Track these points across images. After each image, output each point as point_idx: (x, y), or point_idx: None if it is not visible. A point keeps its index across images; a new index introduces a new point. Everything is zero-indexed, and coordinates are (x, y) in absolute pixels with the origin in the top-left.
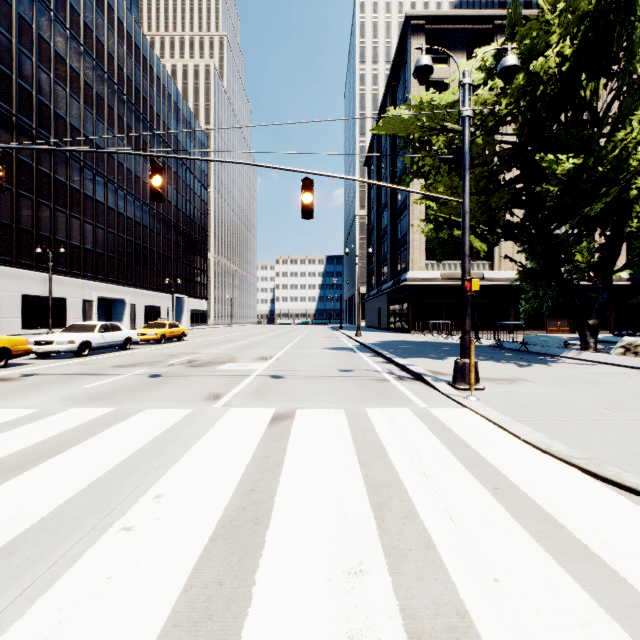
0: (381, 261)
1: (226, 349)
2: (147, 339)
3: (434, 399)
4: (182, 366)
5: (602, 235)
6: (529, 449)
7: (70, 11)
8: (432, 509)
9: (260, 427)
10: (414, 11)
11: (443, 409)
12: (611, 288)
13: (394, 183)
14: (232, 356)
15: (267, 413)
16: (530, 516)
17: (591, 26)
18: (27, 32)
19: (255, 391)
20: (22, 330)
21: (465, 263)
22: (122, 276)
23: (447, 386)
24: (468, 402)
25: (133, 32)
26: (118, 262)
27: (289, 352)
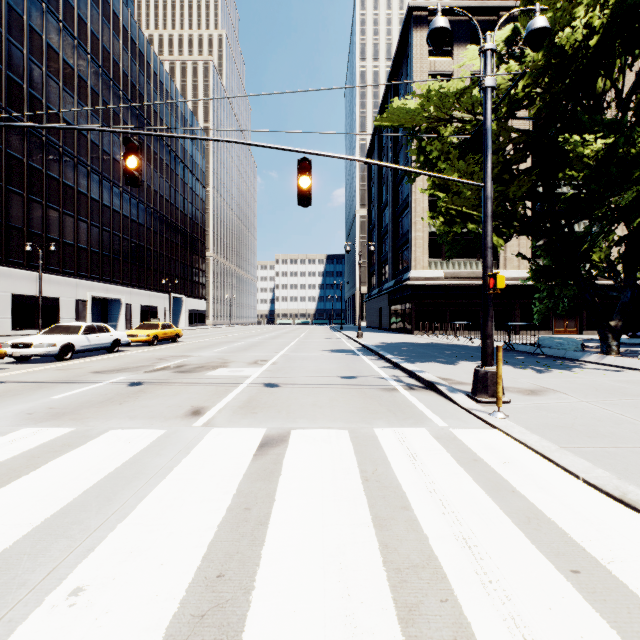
0: (382, 260)
1: (220, 351)
2: (138, 341)
3: (453, 415)
4: (169, 372)
5: (629, 228)
6: (596, 495)
7: (63, 3)
8: (493, 622)
9: (244, 458)
10: (417, 2)
11: (467, 430)
12: (635, 286)
13: (396, 180)
14: (225, 360)
15: (255, 436)
16: None
17: None
18: (17, 23)
19: (245, 404)
20: (12, 331)
21: (487, 256)
22: (118, 275)
23: (466, 398)
24: (496, 420)
25: (129, 26)
26: (113, 261)
27: (287, 355)
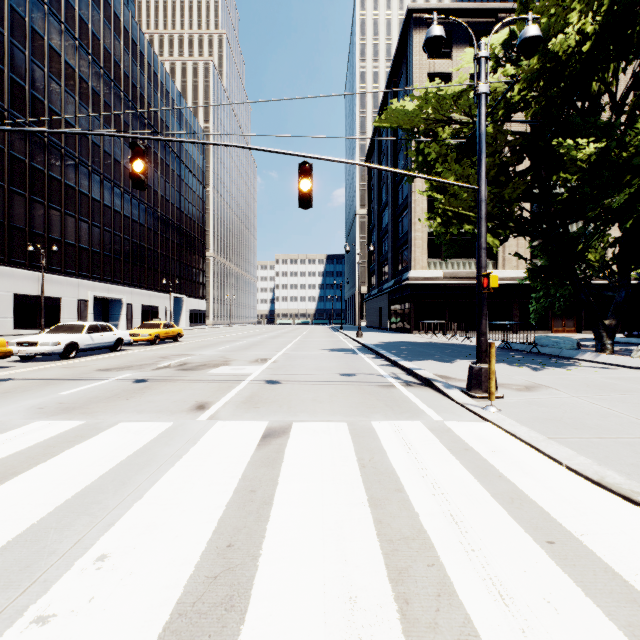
0: (382, 260)
1: (222, 350)
2: (140, 340)
3: (448, 409)
4: (172, 369)
5: (622, 229)
6: (576, 479)
7: (65, 5)
8: (473, 581)
9: (248, 447)
10: (416, 4)
11: (461, 423)
12: (629, 286)
13: (395, 181)
14: (227, 358)
15: (258, 428)
16: (611, 594)
17: (615, 0)
18: (20, 25)
19: (247, 399)
20: (14, 330)
21: (481, 257)
22: (119, 275)
23: (461, 394)
24: (488, 414)
25: (130, 28)
26: (115, 261)
27: (287, 354)
